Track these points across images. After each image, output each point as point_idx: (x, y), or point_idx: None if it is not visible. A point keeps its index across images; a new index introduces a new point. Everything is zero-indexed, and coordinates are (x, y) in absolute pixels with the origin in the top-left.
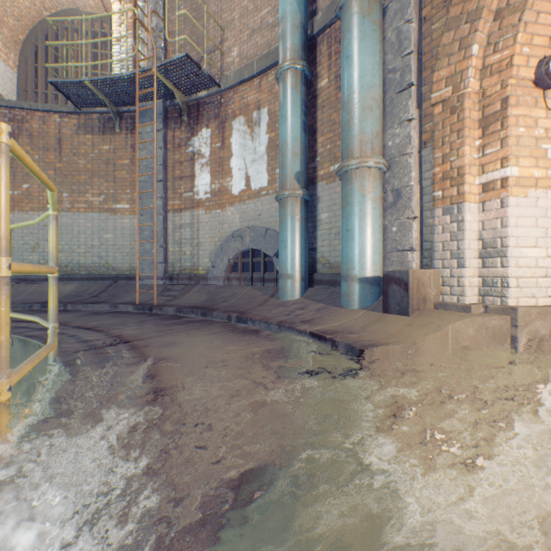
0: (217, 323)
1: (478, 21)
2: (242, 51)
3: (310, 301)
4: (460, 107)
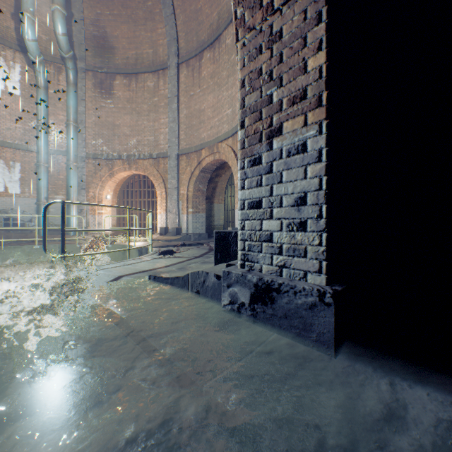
0: (32, 242)
1: (99, 186)
2: (2, 132)
3: (55, 235)
4: (95, 198)
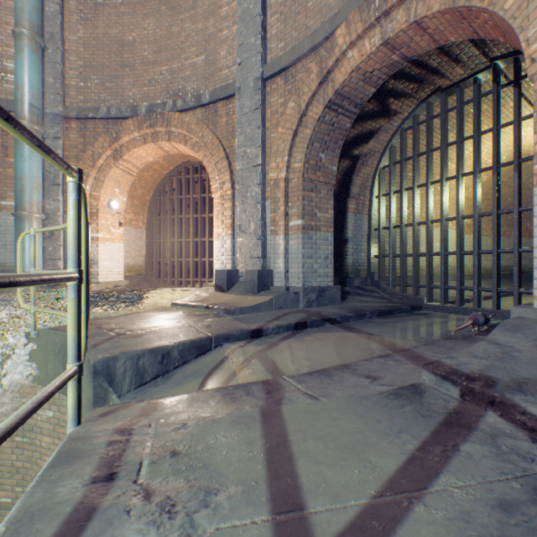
0: None
1: (89, 178)
2: None
3: None
4: None
